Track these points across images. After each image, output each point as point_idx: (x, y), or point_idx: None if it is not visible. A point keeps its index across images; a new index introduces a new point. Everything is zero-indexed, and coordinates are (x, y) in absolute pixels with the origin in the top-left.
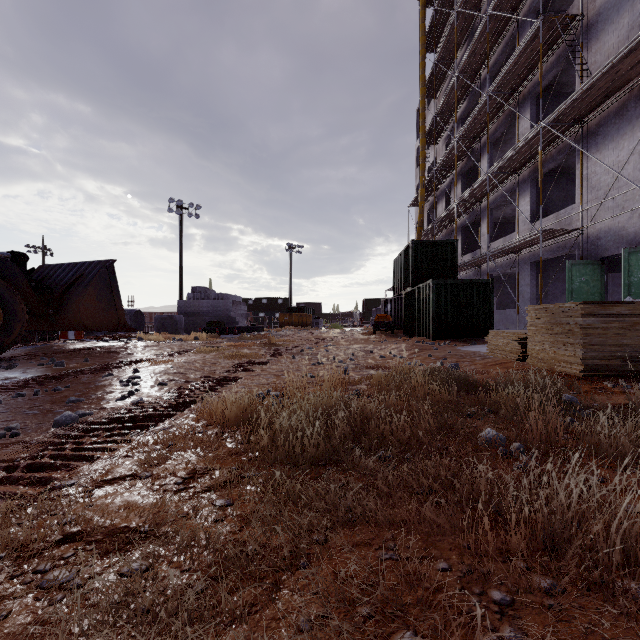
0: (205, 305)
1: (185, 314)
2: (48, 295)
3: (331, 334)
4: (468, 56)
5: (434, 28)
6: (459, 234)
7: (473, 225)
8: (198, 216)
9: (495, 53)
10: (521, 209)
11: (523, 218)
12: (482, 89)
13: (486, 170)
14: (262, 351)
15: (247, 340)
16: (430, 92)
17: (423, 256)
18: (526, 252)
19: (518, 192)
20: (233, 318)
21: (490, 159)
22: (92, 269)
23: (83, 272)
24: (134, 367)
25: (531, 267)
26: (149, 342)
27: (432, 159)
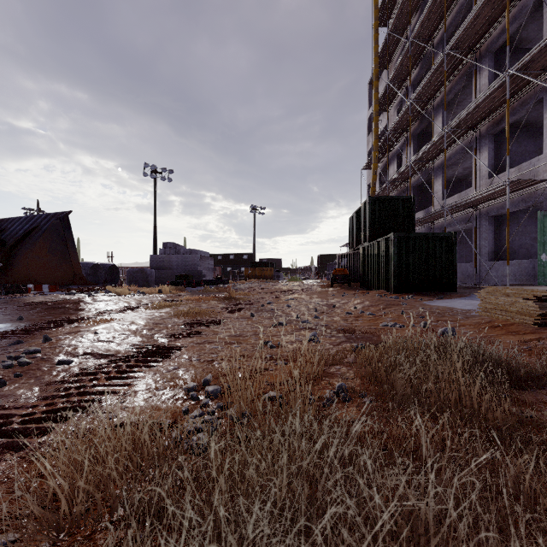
0: (175, 260)
1: (157, 268)
2: (1, 248)
3: (291, 287)
4: (423, 20)
5: (387, 1)
6: (411, 193)
7: (424, 184)
8: (170, 180)
9: (449, 17)
10: (478, 165)
11: (480, 173)
12: (435, 53)
13: (439, 130)
14: (220, 306)
15: (210, 293)
16: (382, 63)
17: (380, 212)
18: (484, 206)
19: (475, 148)
20: (200, 272)
21: (443, 119)
22: (47, 221)
23: (38, 224)
24: (65, 328)
25: (489, 221)
26: (106, 296)
27: (383, 126)
